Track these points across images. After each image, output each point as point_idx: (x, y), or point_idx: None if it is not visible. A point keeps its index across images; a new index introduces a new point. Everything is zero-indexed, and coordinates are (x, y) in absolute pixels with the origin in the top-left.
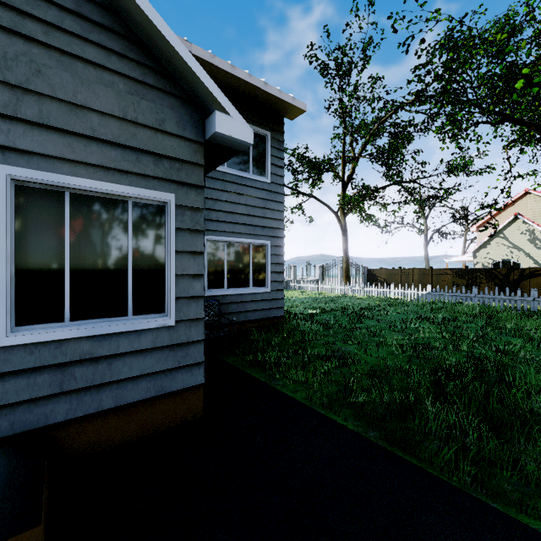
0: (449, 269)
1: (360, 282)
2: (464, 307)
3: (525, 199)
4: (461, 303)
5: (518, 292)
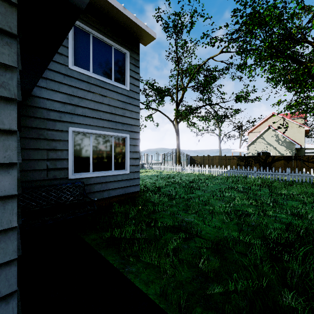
0: (235, 156)
1: (186, 164)
2: (252, 179)
3: (272, 118)
4: (247, 177)
5: (279, 169)
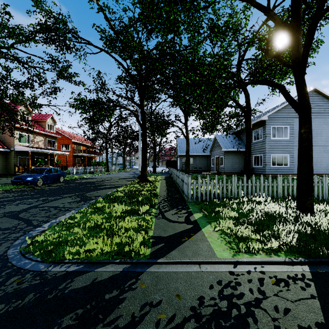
0: None
1: None
2: None
3: None
4: None
5: None
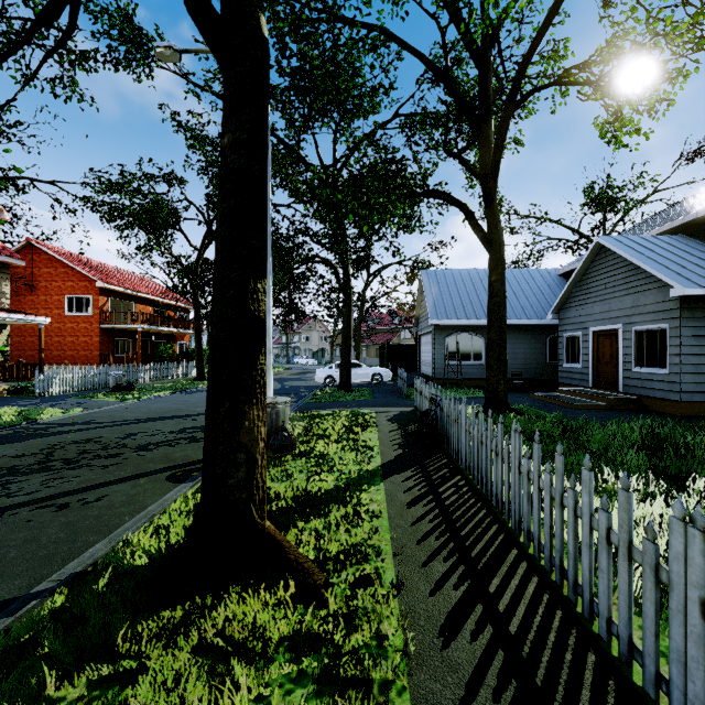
0: None
1: None
2: None
3: None
4: None
5: None
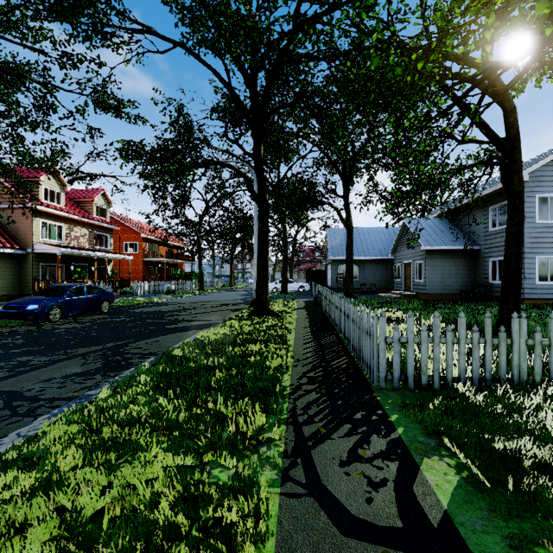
0: None
1: None
2: None
3: None
4: None
5: None
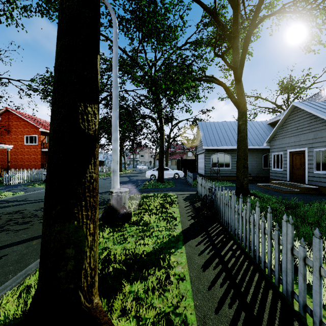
0: None
1: None
2: None
3: None
4: None
5: None
